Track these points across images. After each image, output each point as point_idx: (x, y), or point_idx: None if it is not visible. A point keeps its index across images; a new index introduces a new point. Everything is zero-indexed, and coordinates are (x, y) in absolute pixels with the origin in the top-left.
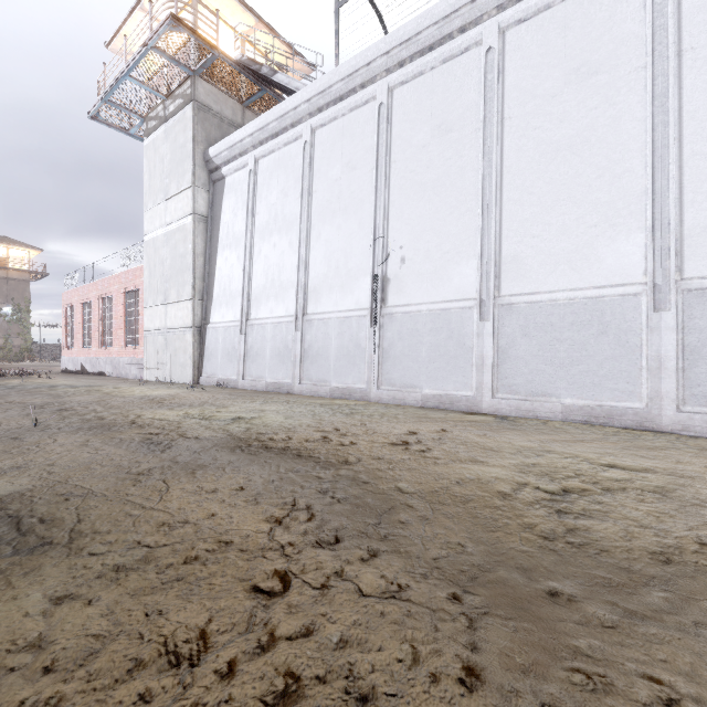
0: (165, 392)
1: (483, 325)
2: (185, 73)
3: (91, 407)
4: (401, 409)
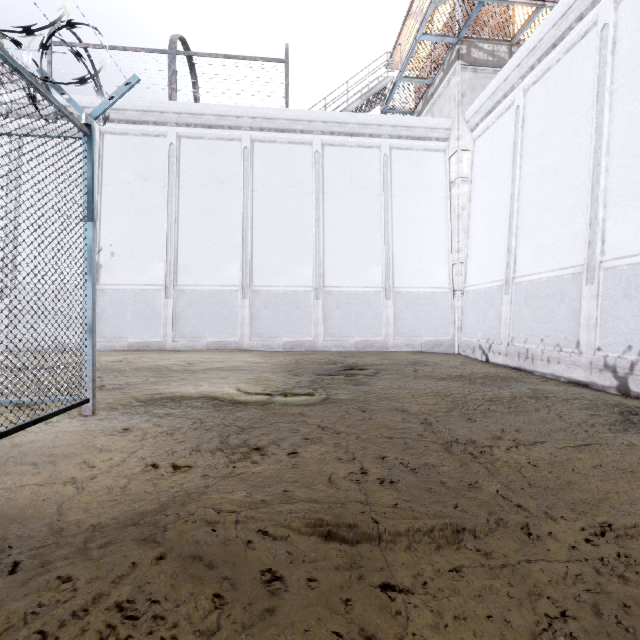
0: None
1: (167, 300)
2: None
3: None
4: (113, 352)
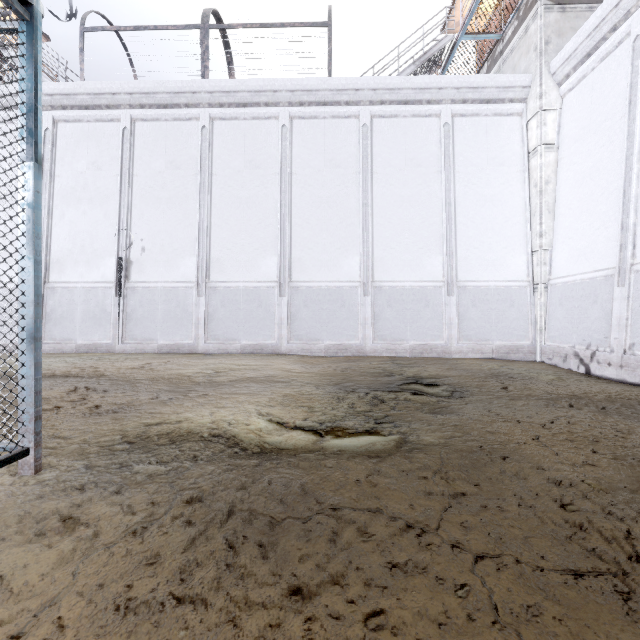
0: None
1: (199, 299)
2: None
3: None
4: (142, 355)
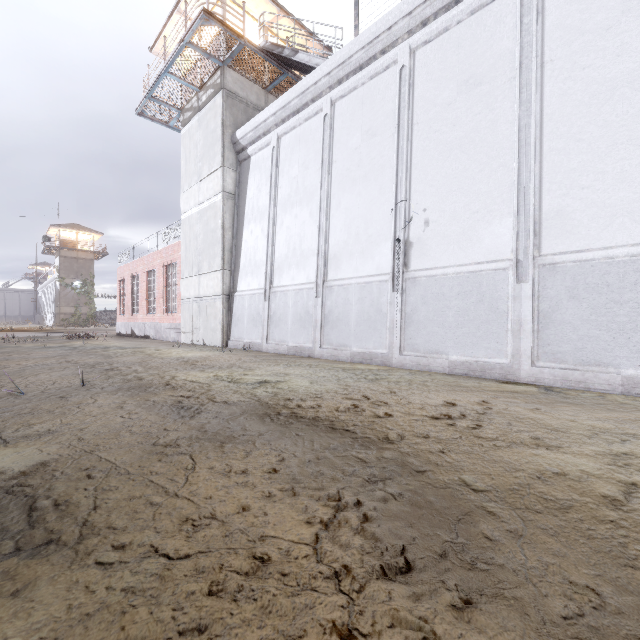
0: (197, 354)
1: (520, 287)
2: (215, 64)
3: (133, 367)
4: (427, 375)
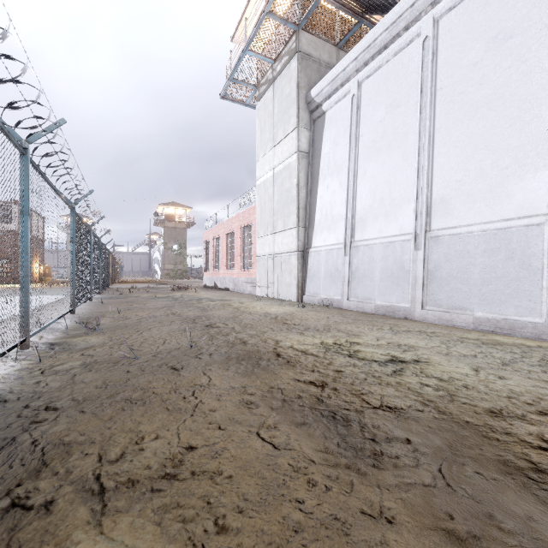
0: (280, 310)
1: None
2: (290, 31)
3: (229, 324)
4: None
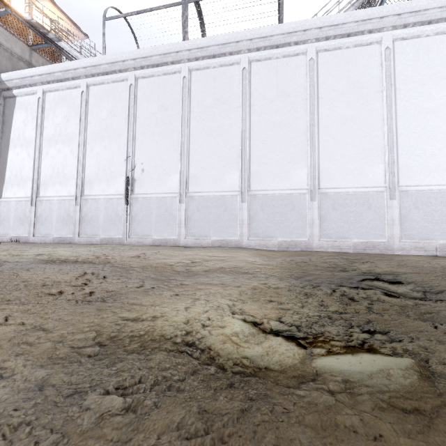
0: None
1: (181, 205)
2: None
3: None
4: (141, 246)
